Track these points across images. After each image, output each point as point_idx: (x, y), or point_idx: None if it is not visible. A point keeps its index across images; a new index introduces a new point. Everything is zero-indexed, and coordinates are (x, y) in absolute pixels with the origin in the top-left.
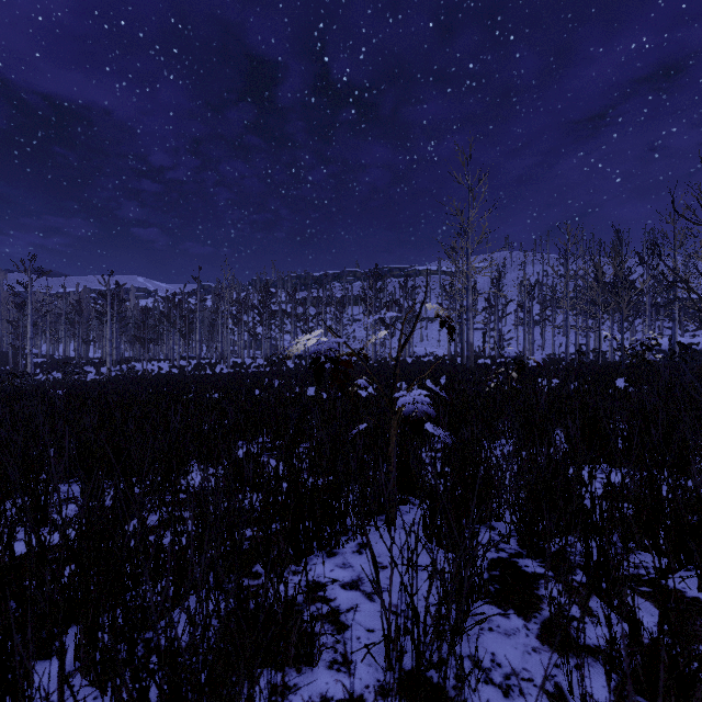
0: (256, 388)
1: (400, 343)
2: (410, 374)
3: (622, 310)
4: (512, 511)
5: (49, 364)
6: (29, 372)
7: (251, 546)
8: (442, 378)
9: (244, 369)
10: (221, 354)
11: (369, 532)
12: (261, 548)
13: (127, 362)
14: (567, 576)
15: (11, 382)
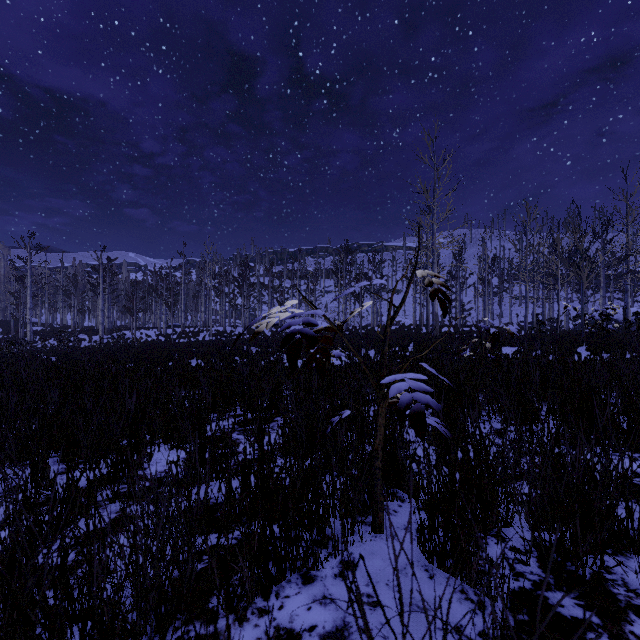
0: (234, 356)
1: (390, 316)
2: (380, 342)
3: (582, 282)
4: (534, 526)
5: (48, 332)
6: (28, 339)
7: (210, 564)
8: (410, 346)
9: (224, 336)
10: (204, 323)
11: (352, 543)
12: (218, 581)
13: (118, 330)
14: (621, 625)
15: (8, 349)
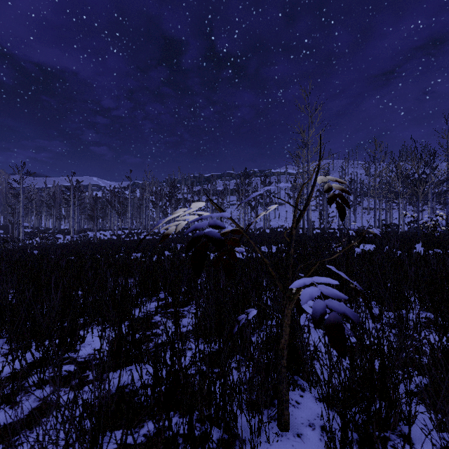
0: (165, 250)
1: (295, 219)
2: (270, 240)
3: (418, 196)
4: None
5: (35, 233)
6: (21, 238)
7: None
8: None
9: (159, 236)
10: (144, 227)
11: (259, 445)
12: None
13: (84, 232)
14: None
15: (3, 245)
